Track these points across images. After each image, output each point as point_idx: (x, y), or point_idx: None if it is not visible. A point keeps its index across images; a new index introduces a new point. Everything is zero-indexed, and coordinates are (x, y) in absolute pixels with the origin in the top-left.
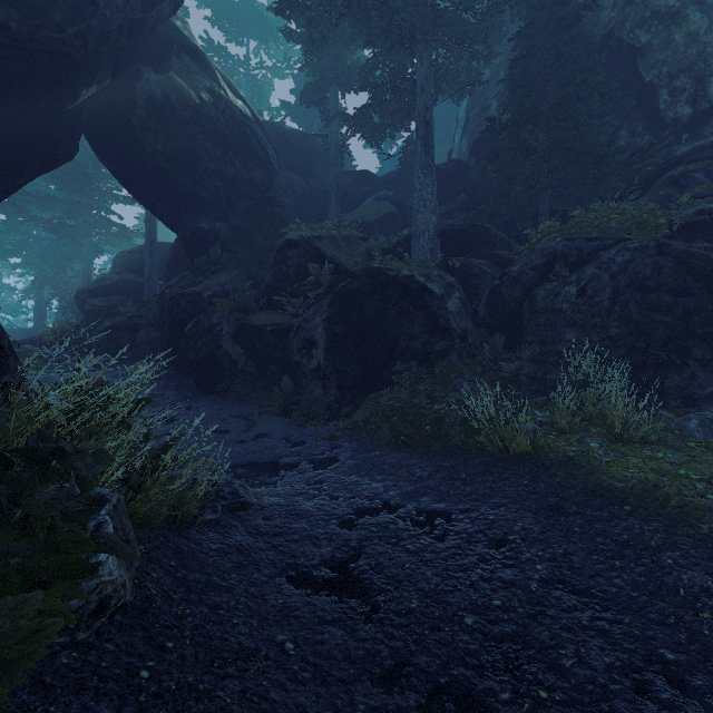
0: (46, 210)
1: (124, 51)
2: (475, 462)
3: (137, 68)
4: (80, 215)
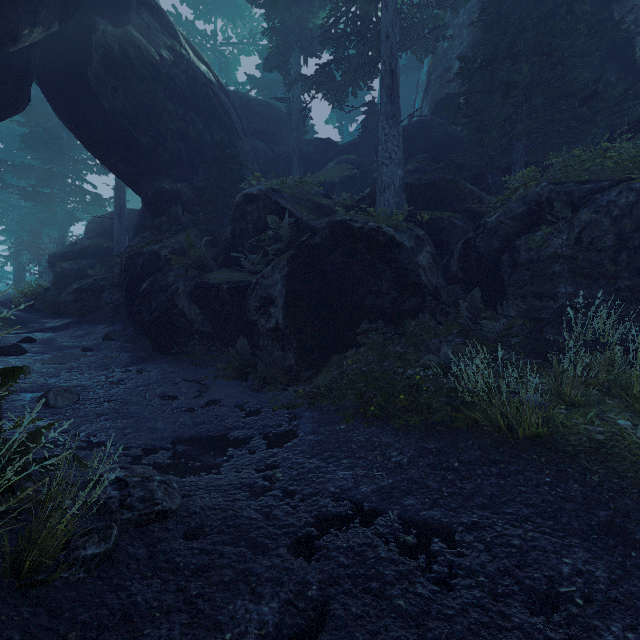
0: (22, 178)
1: None
2: (467, 445)
3: (92, 20)
4: (55, 184)
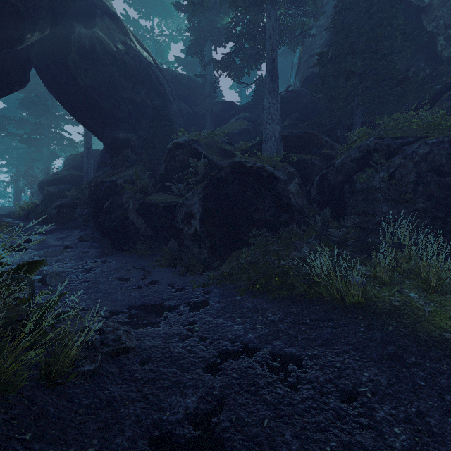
0: (20, 128)
1: (58, 8)
2: (316, 309)
3: (71, 24)
4: (43, 132)
